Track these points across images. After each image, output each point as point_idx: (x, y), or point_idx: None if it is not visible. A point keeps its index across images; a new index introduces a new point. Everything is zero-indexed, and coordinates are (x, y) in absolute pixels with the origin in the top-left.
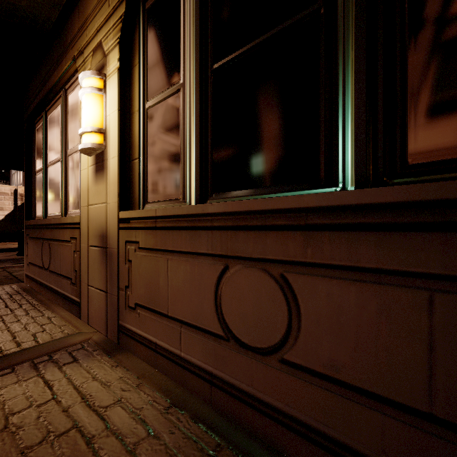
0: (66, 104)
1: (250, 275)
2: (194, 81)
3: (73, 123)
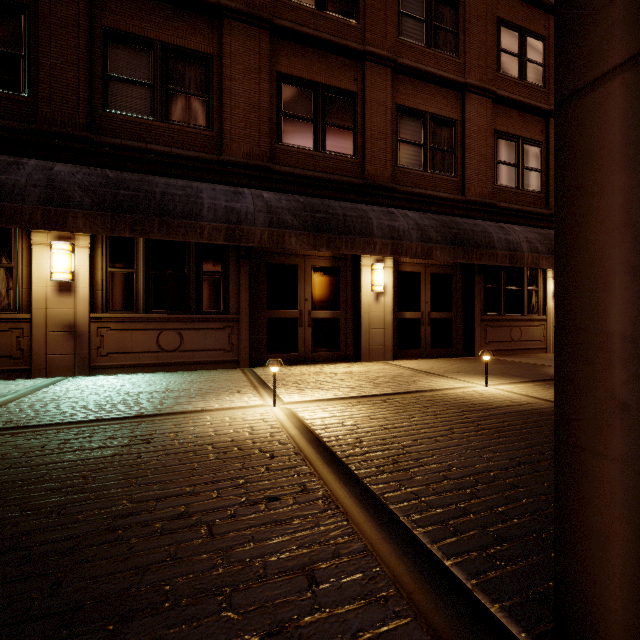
0: None
1: (170, 333)
2: (143, 272)
3: None
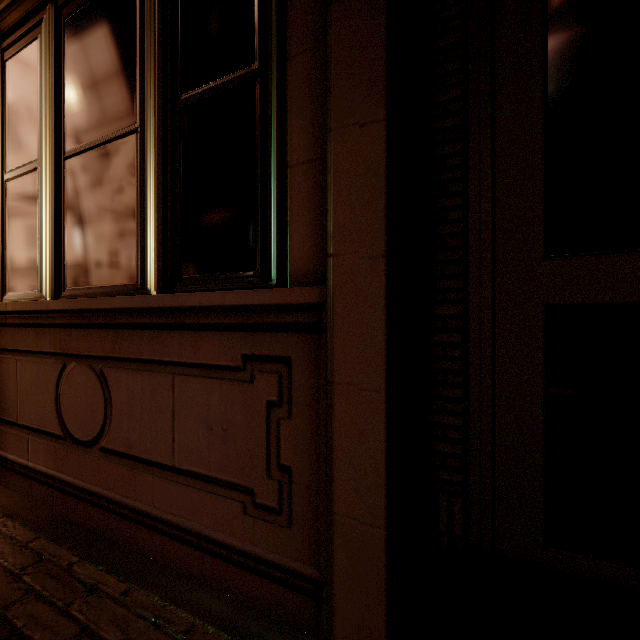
0: None
1: (81, 372)
2: (50, 164)
3: None
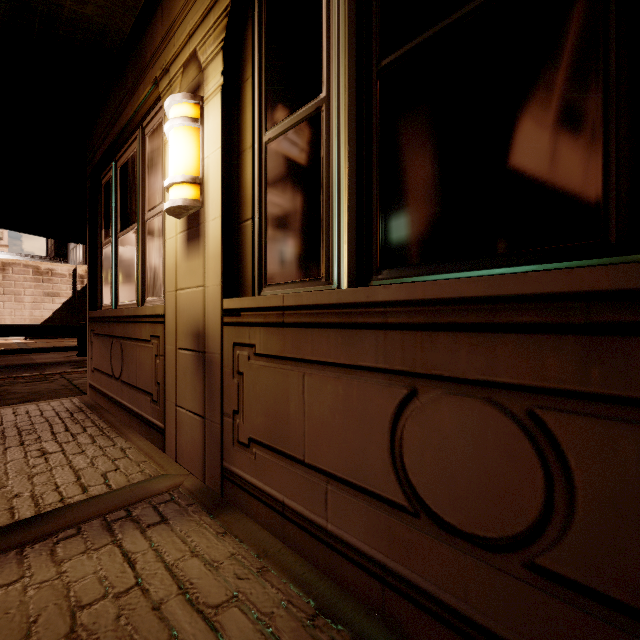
0: (143, 148)
1: (461, 408)
2: (346, 91)
3: (153, 173)
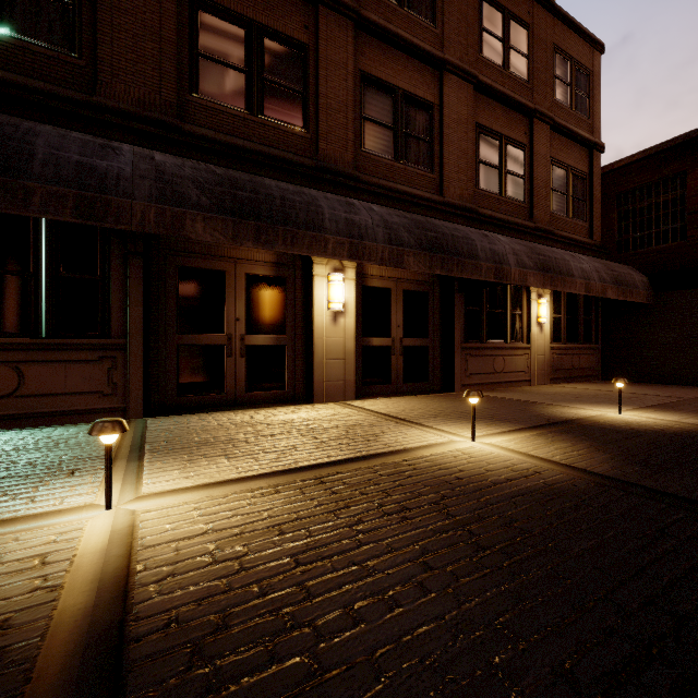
0: None
1: None
2: None
3: None
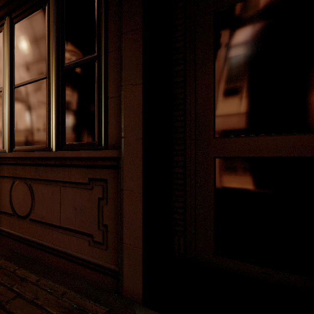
0: None
1: (21, 185)
2: (8, 89)
3: None
